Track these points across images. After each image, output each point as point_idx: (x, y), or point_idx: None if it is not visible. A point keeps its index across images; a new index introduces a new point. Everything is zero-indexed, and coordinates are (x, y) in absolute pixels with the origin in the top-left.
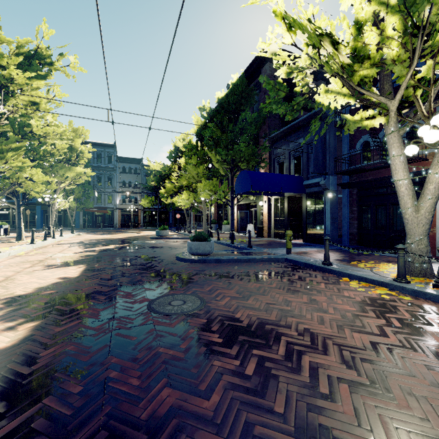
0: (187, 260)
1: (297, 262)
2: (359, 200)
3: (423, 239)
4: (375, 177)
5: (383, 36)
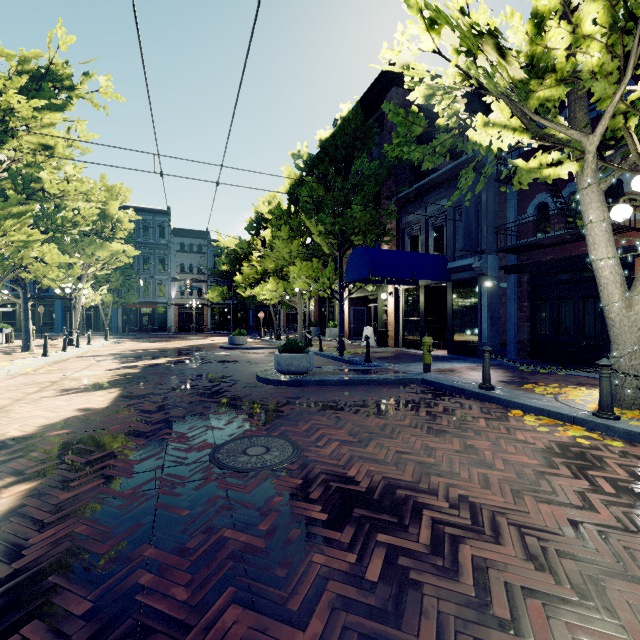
0: (274, 382)
1: (440, 385)
2: (532, 291)
3: (638, 350)
4: (557, 256)
5: (576, 35)
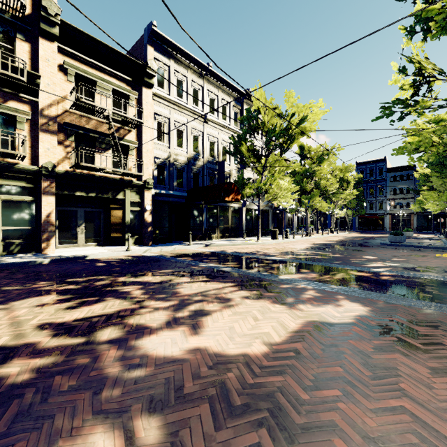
0: (382, 244)
1: None
2: None
3: None
4: None
5: None
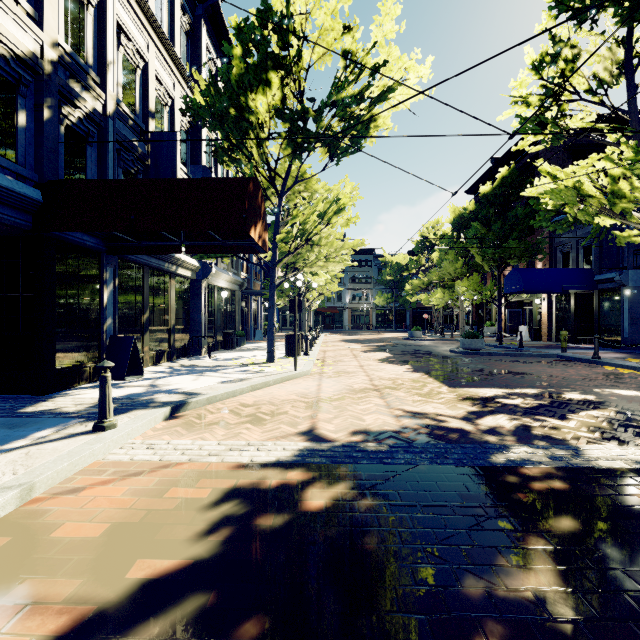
0: (462, 353)
1: (568, 357)
2: None
3: None
4: None
5: (632, 186)
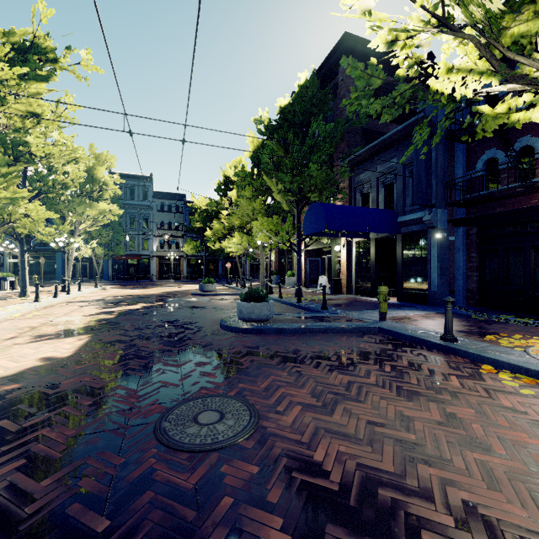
0: (235, 330)
1: (399, 334)
2: (481, 243)
3: None
4: (507, 209)
5: None
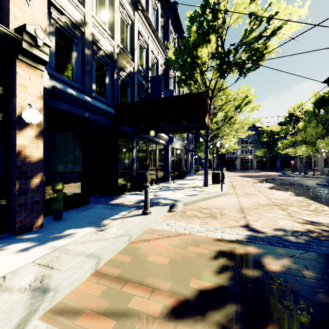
0: (327, 185)
1: None
2: None
3: None
4: None
5: None
